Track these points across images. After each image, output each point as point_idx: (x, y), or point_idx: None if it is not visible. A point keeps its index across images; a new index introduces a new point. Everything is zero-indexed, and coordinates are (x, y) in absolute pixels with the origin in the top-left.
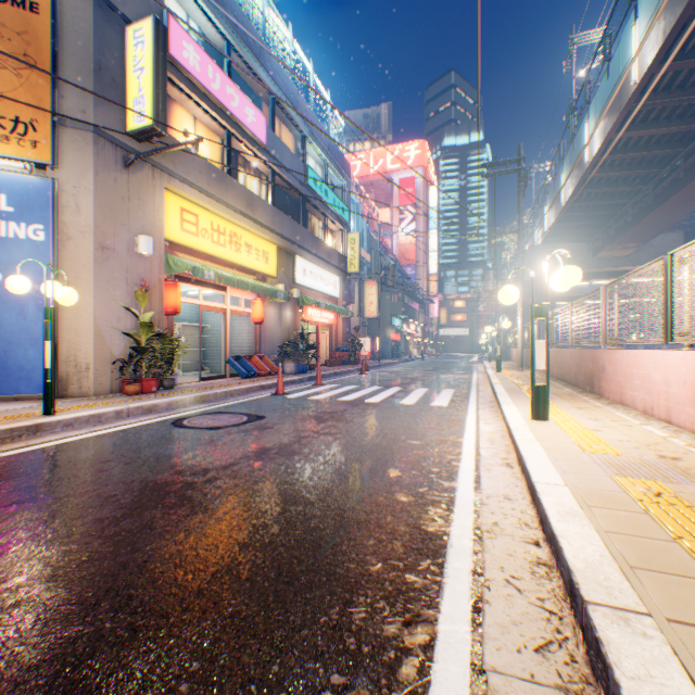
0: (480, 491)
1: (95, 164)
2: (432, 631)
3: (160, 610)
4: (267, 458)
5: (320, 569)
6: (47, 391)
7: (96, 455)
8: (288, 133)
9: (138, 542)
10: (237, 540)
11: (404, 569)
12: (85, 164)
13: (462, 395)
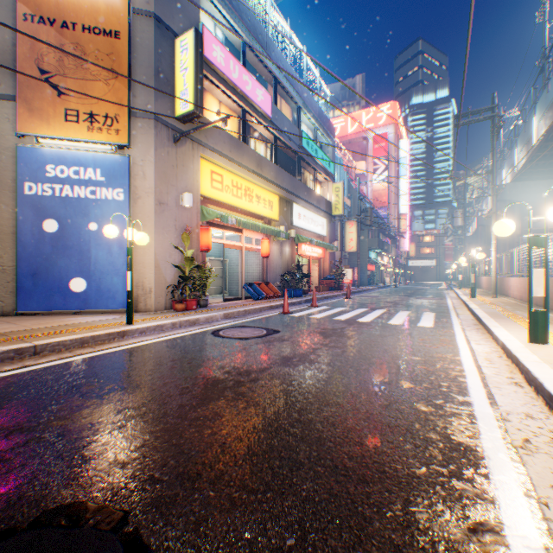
0: (497, 407)
1: (155, 142)
2: (502, 542)
3: (247, 486)
4: (292, 365)
5: (370, 466)
6: (128, 307)
7: (165, 355)
8: (286, 106)
9: (214, 426)
10: (290, 432)
11: (449, 476)
12: (148, 143)
13: (443, 318)
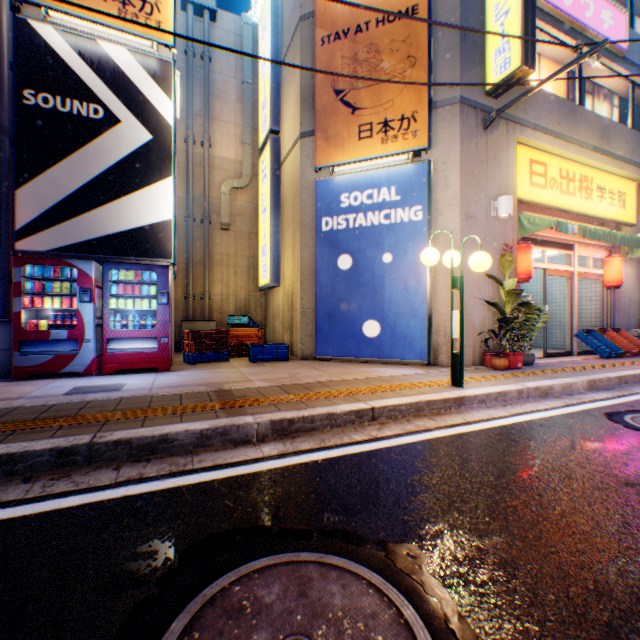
0: None
1: (459, 135)
2: None
3: None
4: None
5: None
6: (453, 362)
7: (585, 463)
8: None
9: None
10: None
11: None
12: (450, 138)
13: None
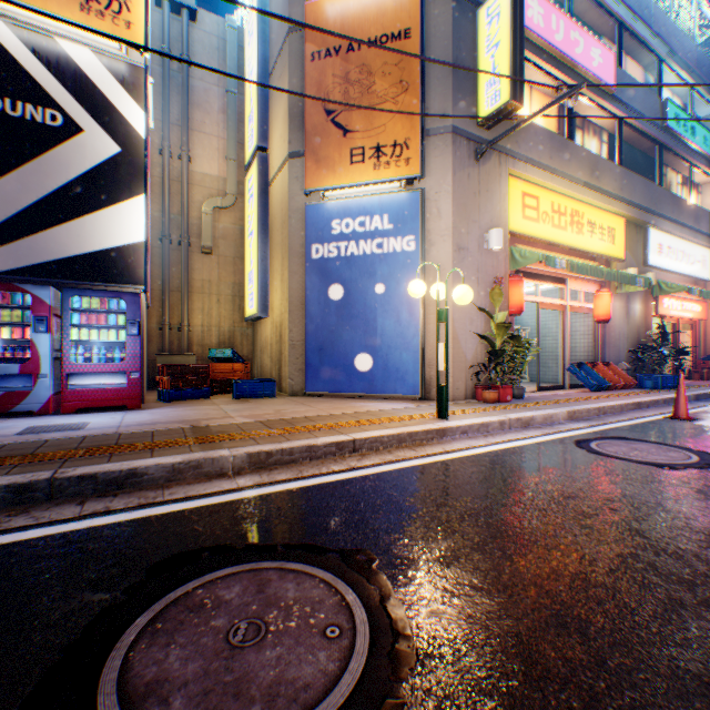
0: None
1: (451, 165)
2: None
3: None
4: None
5: None
6: (439, 394)
7: (541, 482)
8: (632, 67)
9: None
10: None
11: None
12: (443, 168)
13: None
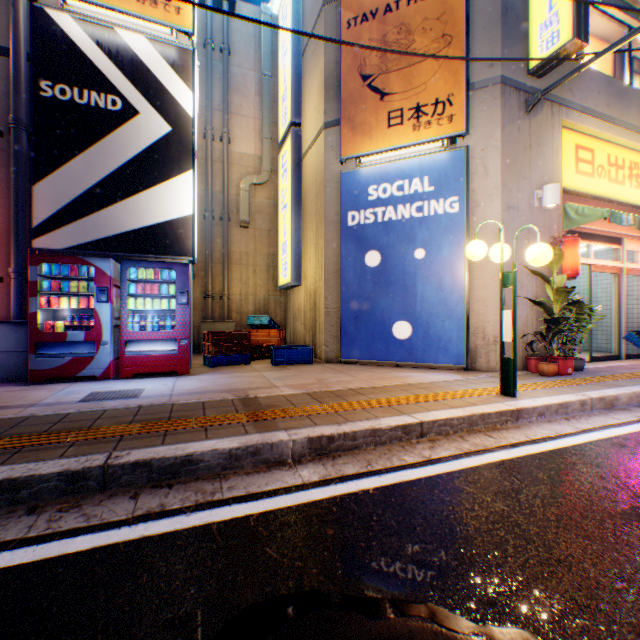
0: None
1: (499, 118)
2: None
3: None
4: None
5: None
6: (504, 368)
7: None
8: None
9: None
10: None
11: None
12: (490, 122)
13: None
